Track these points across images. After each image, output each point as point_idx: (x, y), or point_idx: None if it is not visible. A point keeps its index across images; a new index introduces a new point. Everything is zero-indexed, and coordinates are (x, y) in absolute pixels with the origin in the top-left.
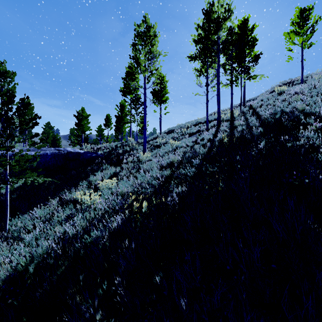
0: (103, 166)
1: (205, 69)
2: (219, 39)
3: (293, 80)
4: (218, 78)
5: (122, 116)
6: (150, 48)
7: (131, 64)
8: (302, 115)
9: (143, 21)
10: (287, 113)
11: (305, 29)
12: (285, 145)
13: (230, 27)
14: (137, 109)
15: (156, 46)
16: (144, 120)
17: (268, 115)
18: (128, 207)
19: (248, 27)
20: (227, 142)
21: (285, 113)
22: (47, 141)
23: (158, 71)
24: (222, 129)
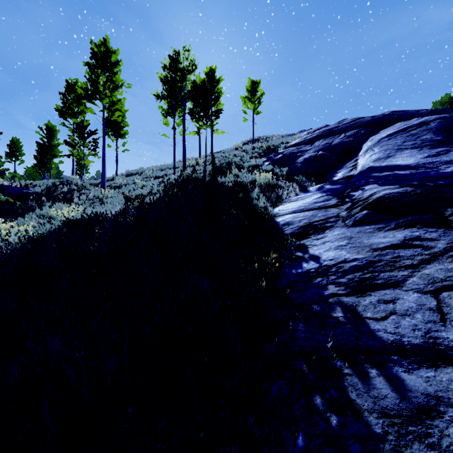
0: (48, 203)
1: (172, 111)
2: (184, 89)
3: (259, 138)
4: (184, 125)
5: (50, 145)
6: (111, 75)
7: (84, 86)
8: (235, 165)
9: (103, 44)
10: (231, 164)
11: (255, 98)
12: (216, 179)
13: (194, 81)
14: (85, 140)
15: (118, 75)
16: (102, 154)
17: (219, 164)
18: (125, 196)
19: (215, 78)
20: (185, 177)
21: (230, 164)
22: (5, 158)
23: (120, 102)
24: (186, 172)
